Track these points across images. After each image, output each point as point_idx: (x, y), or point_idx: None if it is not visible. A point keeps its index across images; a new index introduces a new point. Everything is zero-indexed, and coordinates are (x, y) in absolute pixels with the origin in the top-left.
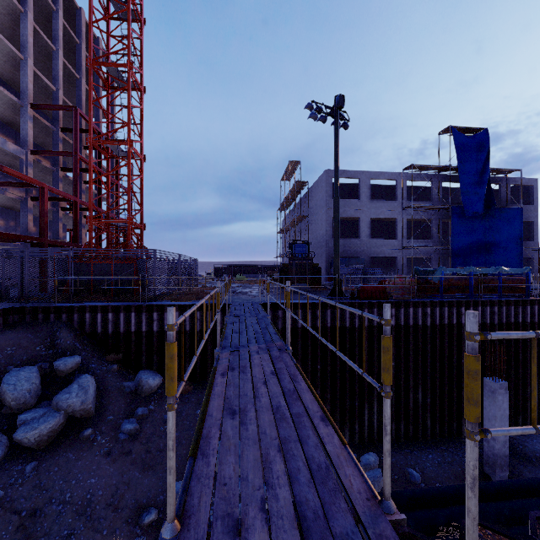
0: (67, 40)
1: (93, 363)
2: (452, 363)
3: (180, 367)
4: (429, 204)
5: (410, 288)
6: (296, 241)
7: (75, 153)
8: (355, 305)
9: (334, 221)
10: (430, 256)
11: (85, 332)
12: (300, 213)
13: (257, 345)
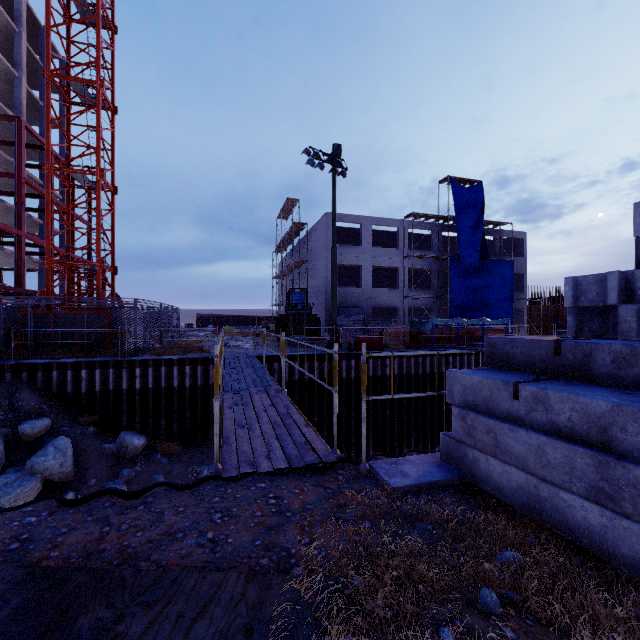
0: (2, 27)
1: (64, 426)
2: (441, 409)
3: (167, 427)
4: (429, 254)
5: (405, 339)
6: (294, 289)
7: (18, 176)
8: (352, 356)
9: (332, 271)
10: (431, 307)
11: (52, 393)
12: (299, 258)
13: (256, 389)
